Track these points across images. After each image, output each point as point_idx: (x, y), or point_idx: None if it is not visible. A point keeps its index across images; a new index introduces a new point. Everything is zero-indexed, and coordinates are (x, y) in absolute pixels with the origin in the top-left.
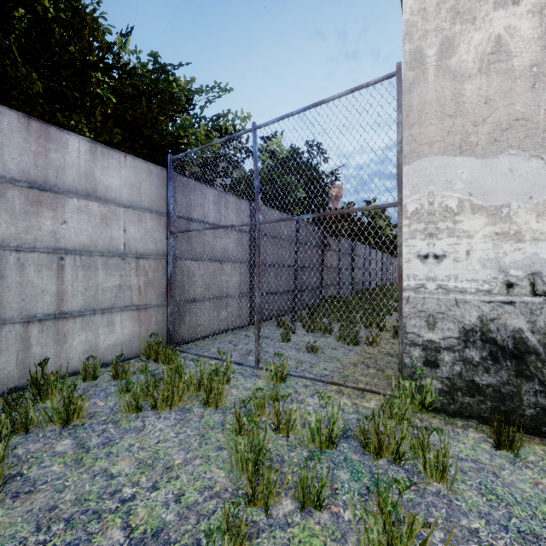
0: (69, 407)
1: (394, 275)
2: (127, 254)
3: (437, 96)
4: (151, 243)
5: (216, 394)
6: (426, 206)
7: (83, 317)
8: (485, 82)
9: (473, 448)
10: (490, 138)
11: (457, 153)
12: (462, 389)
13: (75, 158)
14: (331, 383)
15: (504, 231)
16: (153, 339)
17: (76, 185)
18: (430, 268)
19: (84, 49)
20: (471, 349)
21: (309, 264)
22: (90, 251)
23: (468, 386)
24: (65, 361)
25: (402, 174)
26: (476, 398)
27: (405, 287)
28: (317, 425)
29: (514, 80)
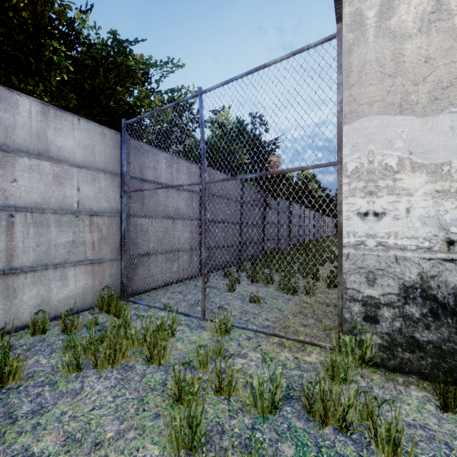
0: (3, 370)
1: (324, 230)
2: (81, 212)
3: (377, 57)
4: (105, 201)
5: (159, 351)
6: (366, 164)
7: (34, 272)
8: (425, 41)
9: (419, 410)
10: (431, 97)
11: (397, 112)
12: (402, 345)
13: (26, 118)
14: (273, 335)
15: (445, 189)
16: (107, 291)
17: (27, 145)
18: (370, 225)
19: (37, 15)
20: (411, 305)
21: (252, 221)
22: (41, 208)
23: (408, 342)
24: (15, 315)
25: (342, 134)
26: (416, 354)
27: (345, 244)
28: (260, 389)
29: (455, 38)
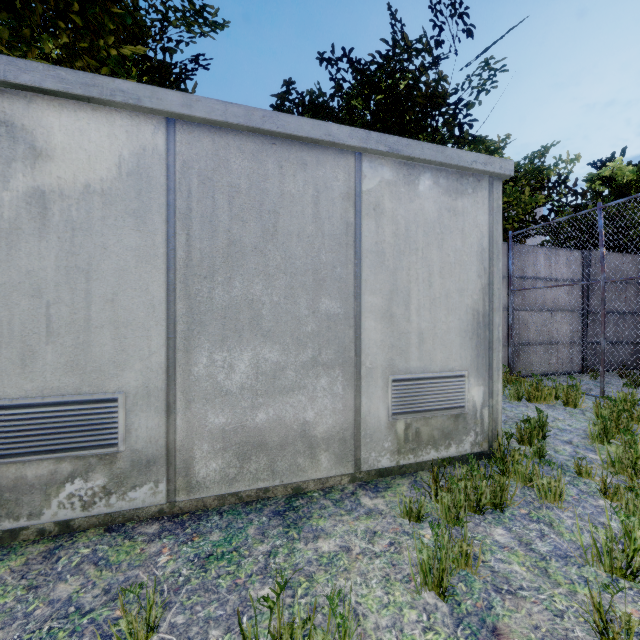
0: None
1: None
2: None
3: None
4: None
5: (573, 399)
6: None
7: None
8: None
9: None
10: None
11: None
12: None
13: None
14: None
15: None
16: None
17: None
18: None
19: None
20: None
21: None
22: None
23: None
24: None
25: None
26: None
27: None
28: None
29: None
